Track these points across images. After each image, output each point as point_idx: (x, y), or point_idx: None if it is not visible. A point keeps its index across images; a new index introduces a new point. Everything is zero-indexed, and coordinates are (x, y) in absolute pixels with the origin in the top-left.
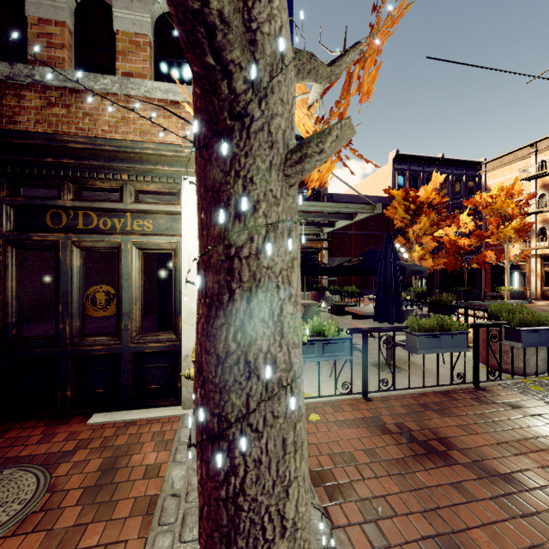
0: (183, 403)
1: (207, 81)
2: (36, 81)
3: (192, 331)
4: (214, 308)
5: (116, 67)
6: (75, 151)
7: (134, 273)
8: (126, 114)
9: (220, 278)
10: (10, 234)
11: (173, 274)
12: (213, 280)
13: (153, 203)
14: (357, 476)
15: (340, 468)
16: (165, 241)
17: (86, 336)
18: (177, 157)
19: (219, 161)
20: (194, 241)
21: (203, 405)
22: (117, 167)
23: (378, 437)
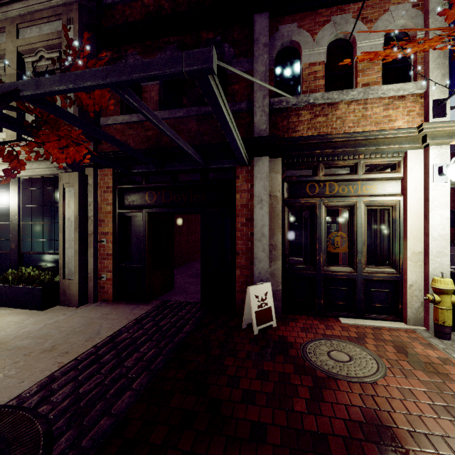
0: (407, 320)
1: None
2: (309, 103)
3: (415, 267)
4: None
5: (357, 81)
6: (333, 143)
7: (363, 223)
8: (364, 112)
9: None
10: (288, 200)
11: (391, 224)
12: None
13: (379, 173)
14: None
15: None
16: (389, 200)
17: (328, 265)
18: (407, 137)
19: None
20: (416, 198)
21: None
22: (358, 150)
23: None
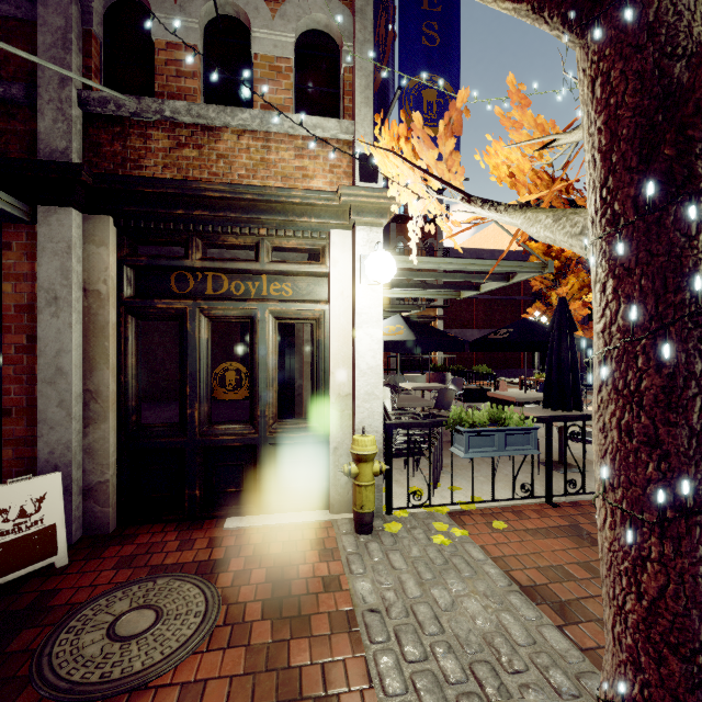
0: (331, 506)
1: (701, 144)
2: (165, 117)
3: (342, 418)
4: (680, 378)
5: (254, 98)
6: (210, 201)
7: (271, 347)
8: (266, 155)
9: (688, 347)
10: (132, 301)
11: (315, 349)
12: (676, 349)
13: (294, 263)
14: (581, 594)
15: (556, 584)
16: (308, 309)
17: (214, 424)
18: (327, 206)
19: (678, 225)
20: (344, 309)
21: (665, 479)
22: (255, 220)
23: (587, 550)
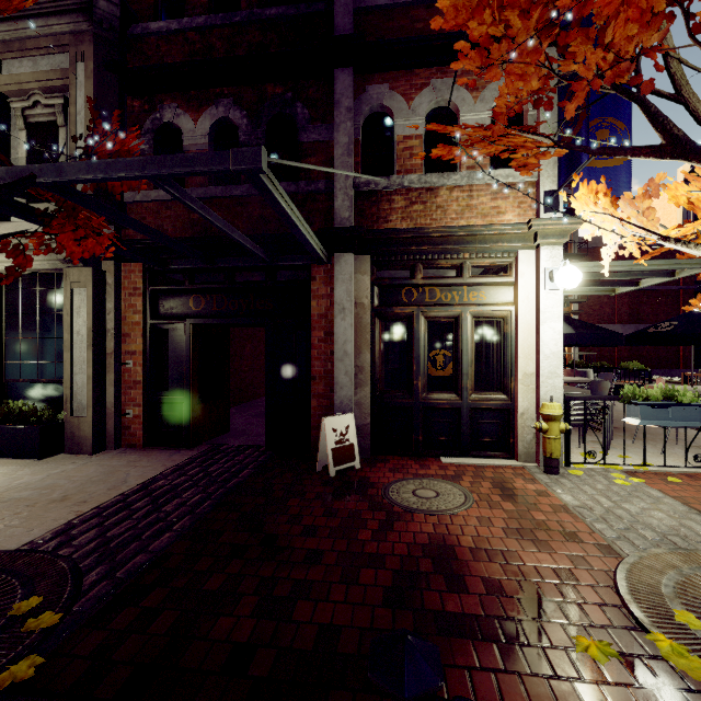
0: (518, 456)
1: None
2: (403, 187)
3: (527, 391)
4: None
5: (461, 163)
6: (432, 239)
7: (470, 338)
8: (469, 202)
9: None
10: (379, 309)
11: (502, 340)
12: None
13: (488, 276)
14: None
15: None
16: (499, 310)
17: (429, 392)
18: (517, 234)
19: None
20: (529, 309)
21: None
22: (462, 248)
23: None
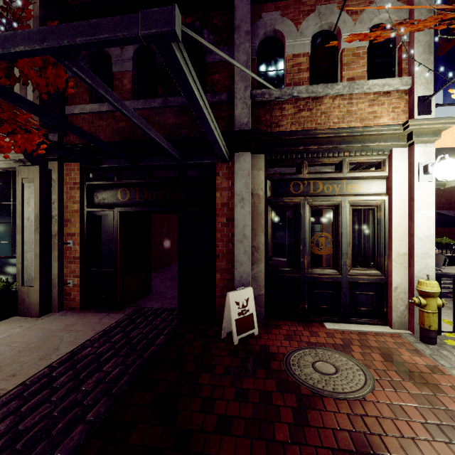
0: (392, 324)
1: None
2: (293, 96)
3: (400, 269)
4: None
5: (342, 75)
6: (318, 139)
7: (348, 223)
8: (349, 108)
9: None
10: (271, 199)
11: (376, 225)
12: None
13: (364, 171)
14: None
15: None
16: (374, 199)
17: (313, 268)
18: (392, 134)
19: None
20: (402, 198)
21: None
22: (343, 147)
23: None
